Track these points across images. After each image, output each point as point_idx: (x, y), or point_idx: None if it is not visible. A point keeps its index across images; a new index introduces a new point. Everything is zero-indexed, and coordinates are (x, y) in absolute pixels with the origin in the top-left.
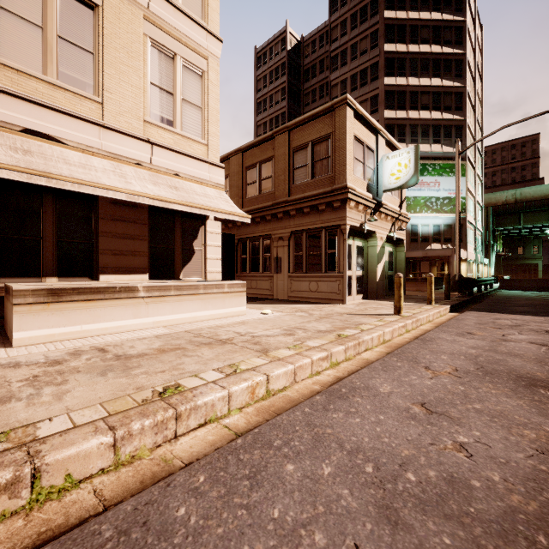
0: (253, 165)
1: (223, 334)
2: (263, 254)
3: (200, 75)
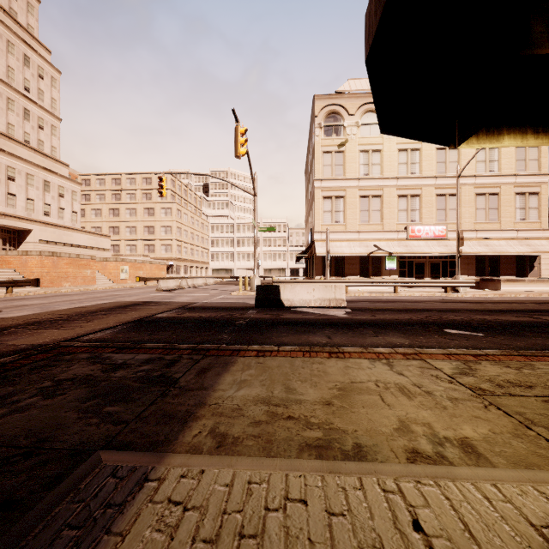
0: None
1: None
2: None
3: (537, 194)
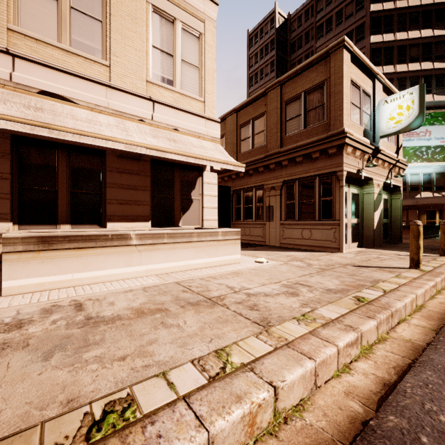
0: (246, 123)
1: (214, 290)
2: (256, 203)
3: (197, 37)
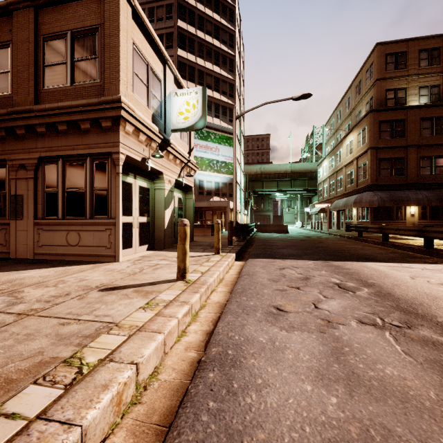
0: None
1: None
2: None
3: None
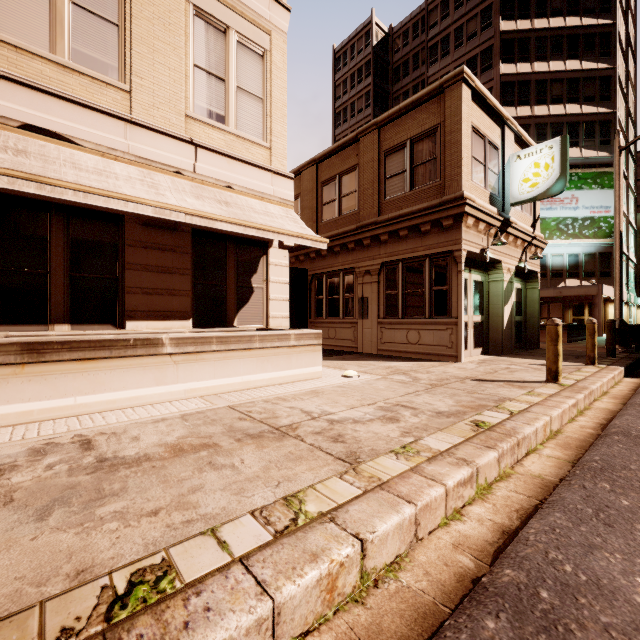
0: (331, 179)
1: (284, 416)
2: (344, 293)
3: (260, 55)
